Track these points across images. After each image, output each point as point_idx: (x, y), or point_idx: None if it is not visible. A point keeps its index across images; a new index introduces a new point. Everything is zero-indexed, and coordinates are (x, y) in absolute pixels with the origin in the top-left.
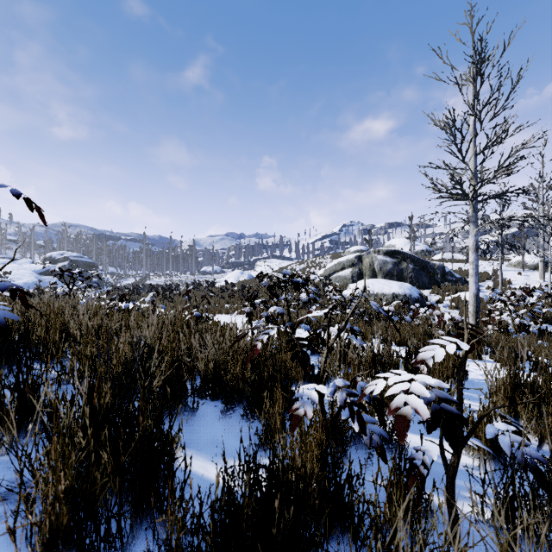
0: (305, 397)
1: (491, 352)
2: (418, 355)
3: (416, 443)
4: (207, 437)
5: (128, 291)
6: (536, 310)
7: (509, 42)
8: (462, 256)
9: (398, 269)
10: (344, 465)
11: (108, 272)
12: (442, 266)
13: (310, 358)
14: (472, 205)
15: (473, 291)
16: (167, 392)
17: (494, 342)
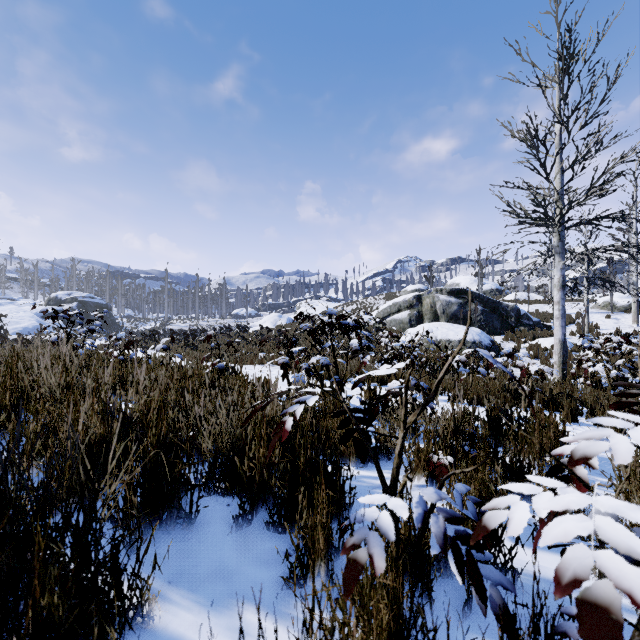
0: (360, 483)
1: (587, 412)
2: (574, 448)
3: (528, 563)
4: (209, 563)
5: (145, 337)
6: (636, 360)
7: (603, 34)
8: (539, 296)
9: (465, 311)
10: (426, 610)
11: (124, 315)
12: (516, 307)
13: None
14: (557, 233)
15: (558, 336)
16: (133, 502)
17: (592, 401)
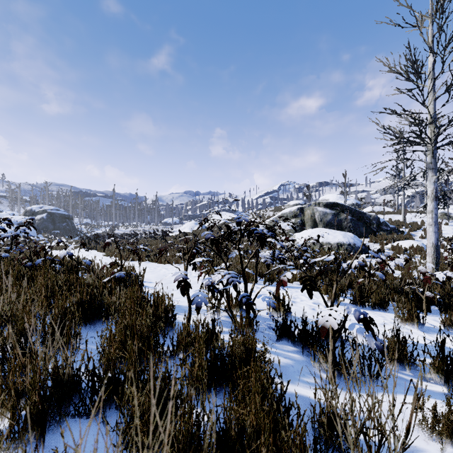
0: None
1: None
2: None
3: None
4: None
5: (89, 239)
6: None
7: None
8: (389, 209)
9: (337, 220)
10: None
11: (82, 223)
12: (377, 216)
13: (278, 348)
14: (431, 151)
15: (432, 241)
16: None
17: None
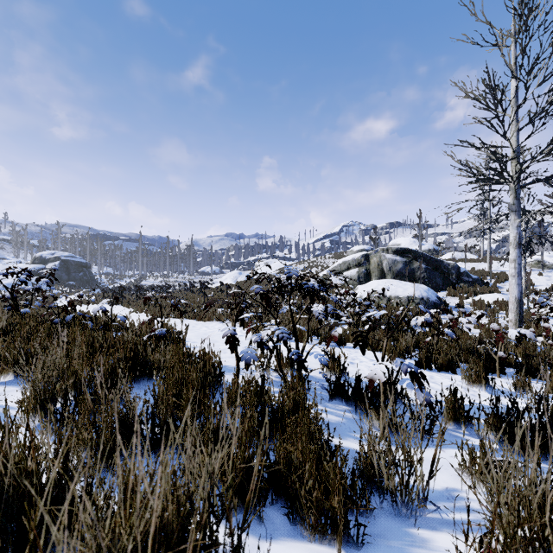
0: None
1: None
2: None
3: None
4: None
5: (113, 293)
6: None
7: None
8: (473, 255)
9: (409, 269)
10: None
11: (102, 272)
12: (456, 265)
13: (330, 407)
14: (513, 191)
15: (514, 294)
16: None
17: None
